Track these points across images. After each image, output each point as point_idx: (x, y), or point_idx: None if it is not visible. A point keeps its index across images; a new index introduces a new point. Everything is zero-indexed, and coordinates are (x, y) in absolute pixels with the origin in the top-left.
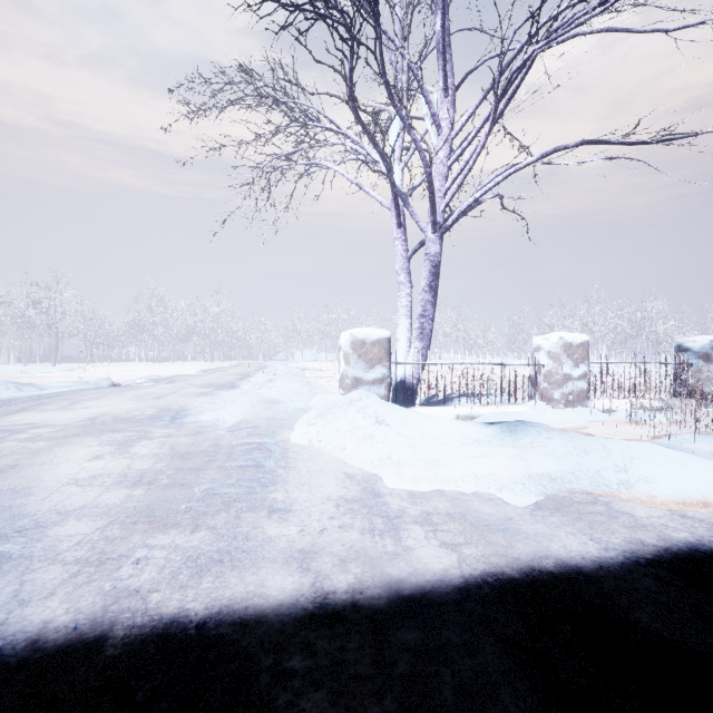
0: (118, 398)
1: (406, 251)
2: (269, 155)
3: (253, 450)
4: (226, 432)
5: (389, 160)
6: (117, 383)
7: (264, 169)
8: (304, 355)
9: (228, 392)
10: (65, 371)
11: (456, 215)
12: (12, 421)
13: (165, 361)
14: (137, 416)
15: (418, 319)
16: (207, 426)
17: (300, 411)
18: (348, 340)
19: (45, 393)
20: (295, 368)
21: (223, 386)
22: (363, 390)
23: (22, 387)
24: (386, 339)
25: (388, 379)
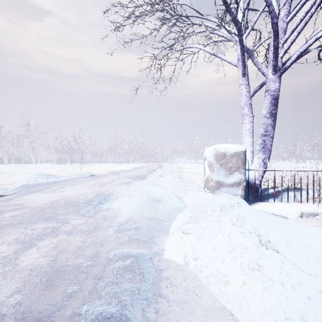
0: (83, 185)
1: (248, 92)
2: (159, 48)
3: (124, 272)
4: (113, 232)
5: (240, 25)
6: (94, 174)
7: (157, 58)
8: (180, 160)
9: (139, 182)
10: (82, 167)
11: (295, 56)
12: (19, 200)
13: (122, 163)
14: (80, 200)
15: (260, 137)
16: (109, 217)
17: (176, 211)
18: (211, 153)
19: (56, 180)
20: (176, 167)
21: (138, 177)
22: (231, 196)
23: (49, 177)
24: (242, 152)
25: (243, 182)
